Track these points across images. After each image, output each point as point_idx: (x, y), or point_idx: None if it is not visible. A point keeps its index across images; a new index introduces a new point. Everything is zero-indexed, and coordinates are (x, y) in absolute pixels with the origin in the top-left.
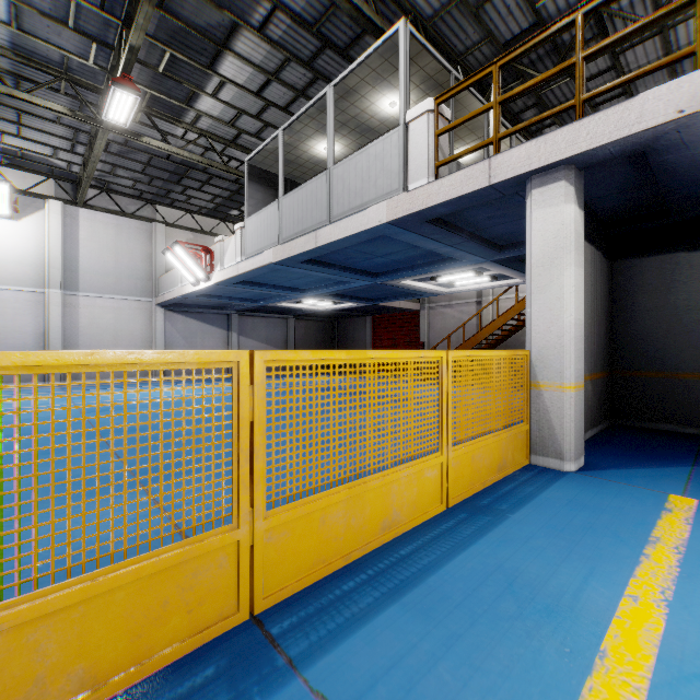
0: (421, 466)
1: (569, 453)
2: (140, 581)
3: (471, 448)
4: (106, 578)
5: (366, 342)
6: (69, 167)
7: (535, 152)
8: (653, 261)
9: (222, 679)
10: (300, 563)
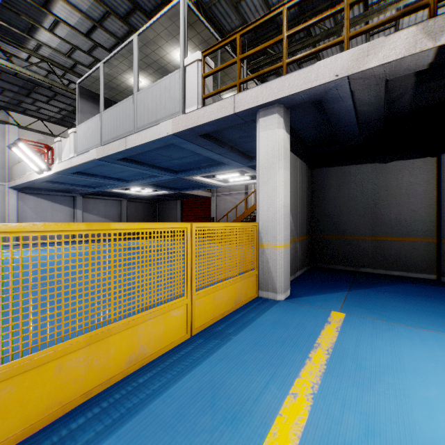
0: (167, 309)
1: (280, 288)
2: None
3: (212, 291)
4: None
5: (177, 217)
6: None
7: (260, 93)
8: (333, 171)
9: None
10: (29, 411)
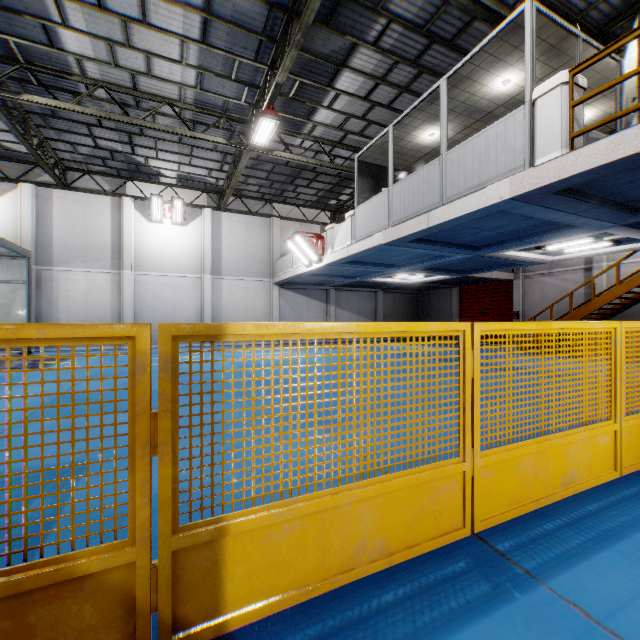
0: (596, 431)
1: None
2: (409, 488)
3: None
4: (394, 481)
5: (453, 313)
6: (217, 182)
7: None
8: None
9: (476, 572)
10: (501, 499)
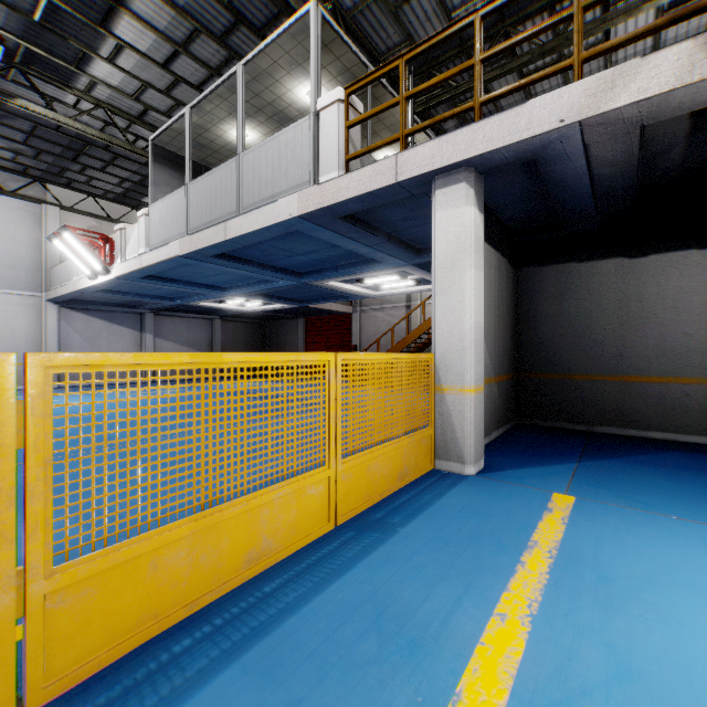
0: (301, 483)
1: (469, 456)
2: None
3: (366, 459)
4: None
5: (299, 346)
6: None
7: (438, 151)
8: (551, 270)
9: None
10: (115, 626)
